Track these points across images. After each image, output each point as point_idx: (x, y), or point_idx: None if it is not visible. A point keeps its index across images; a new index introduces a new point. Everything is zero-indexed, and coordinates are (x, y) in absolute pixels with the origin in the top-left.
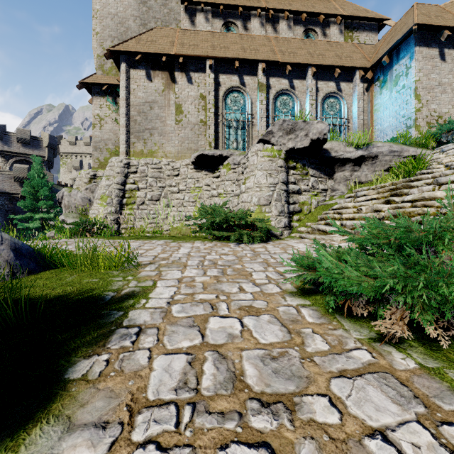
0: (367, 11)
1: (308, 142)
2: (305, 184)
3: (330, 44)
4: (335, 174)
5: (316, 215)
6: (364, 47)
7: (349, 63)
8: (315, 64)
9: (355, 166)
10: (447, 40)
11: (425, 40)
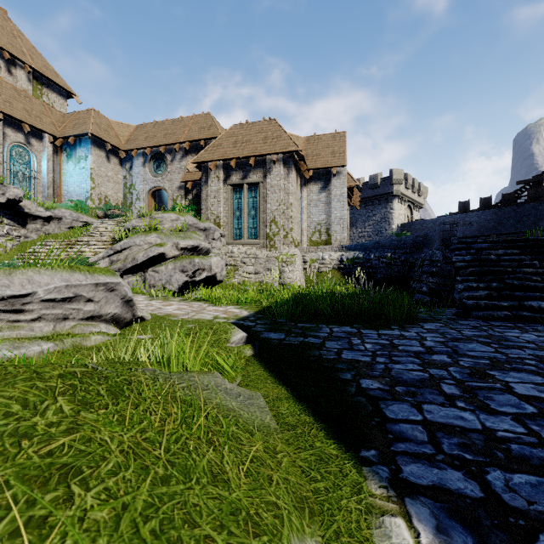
0: (57, 75)
1: (5, 200)
2: (0, 230)
3: (19, 92)
4: (28, 225)
5: (12, 255)
6: (54, 111)
7: (39, 124)
8: (2, 112)
9: (46, 222)
10: (111, 149)
11: (98, 143)
